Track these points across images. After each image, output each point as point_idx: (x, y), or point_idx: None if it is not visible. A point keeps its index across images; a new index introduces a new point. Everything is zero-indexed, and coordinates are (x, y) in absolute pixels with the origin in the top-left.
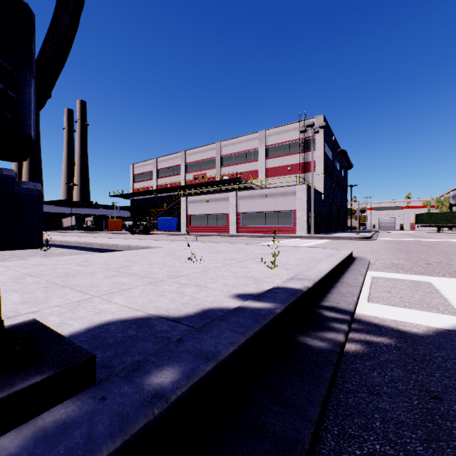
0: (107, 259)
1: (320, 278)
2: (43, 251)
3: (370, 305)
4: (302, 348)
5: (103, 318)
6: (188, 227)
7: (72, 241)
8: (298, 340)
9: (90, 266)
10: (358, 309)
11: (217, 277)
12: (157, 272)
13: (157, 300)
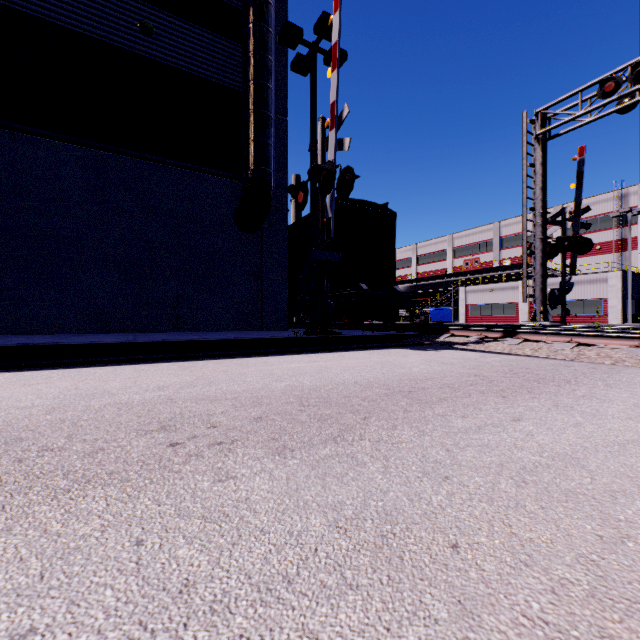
0: None
1: None
2: None
3: None
4: None
5: None
6: (467, 317)
7: None
8: None
9: None
10: None
11: None
12: None
13: None
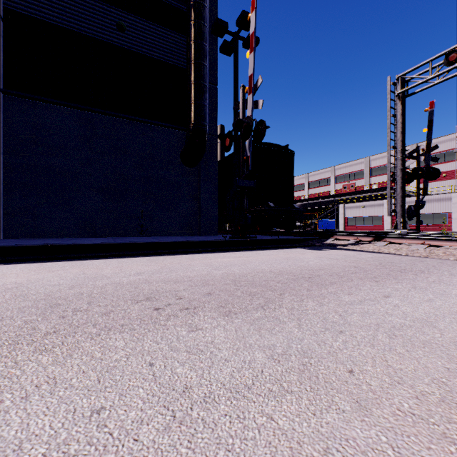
0: None
1: None
2: None
3: None
4: None
5: None
6: (345, 226)
7: None
8: None
9: None
10: None
11: None
12: None
13: None
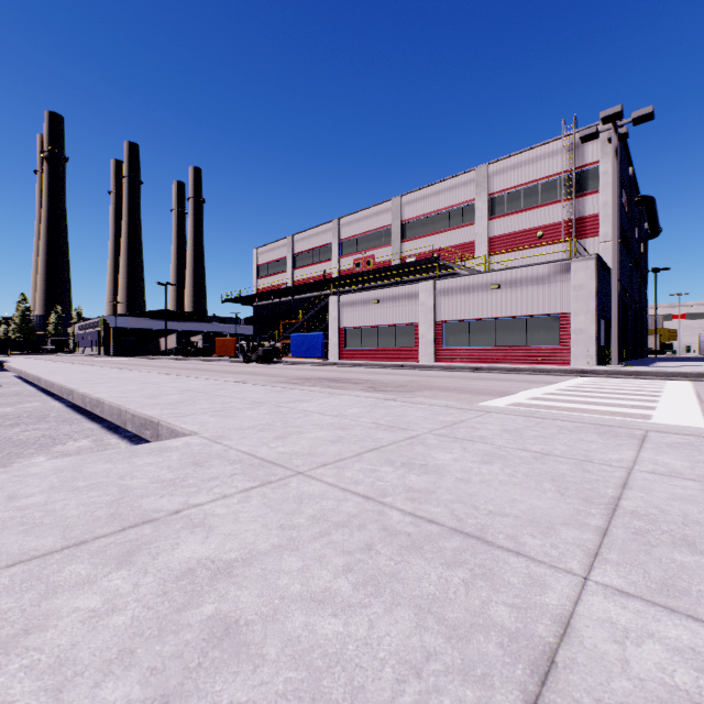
0: None
1: None
2: None
3: None
4: None
5: None
6: (342, 351)
7: (54, 384)
8: None
9: None
10: None
11: None
12: None
13: None
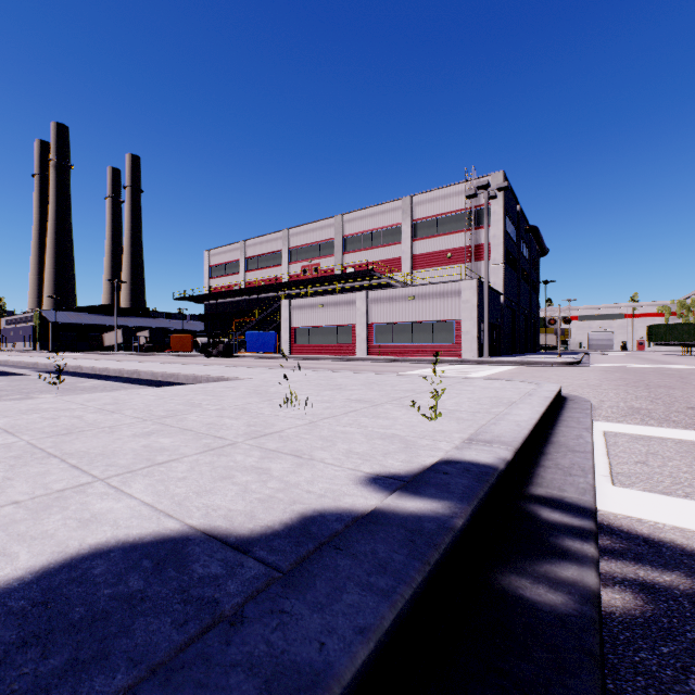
0: (152, 400)
1: (523, 441)
2: (64, 384)
3: (620, 492)
4: (515, 610)
5: (90, 537)
6: (292, 346)
7: (109, 369)
8: (501, 586)
9: (117, 412)
10: (599, 501)
11: (334, 436)
12: (228, 425)
13: (213, 489)
